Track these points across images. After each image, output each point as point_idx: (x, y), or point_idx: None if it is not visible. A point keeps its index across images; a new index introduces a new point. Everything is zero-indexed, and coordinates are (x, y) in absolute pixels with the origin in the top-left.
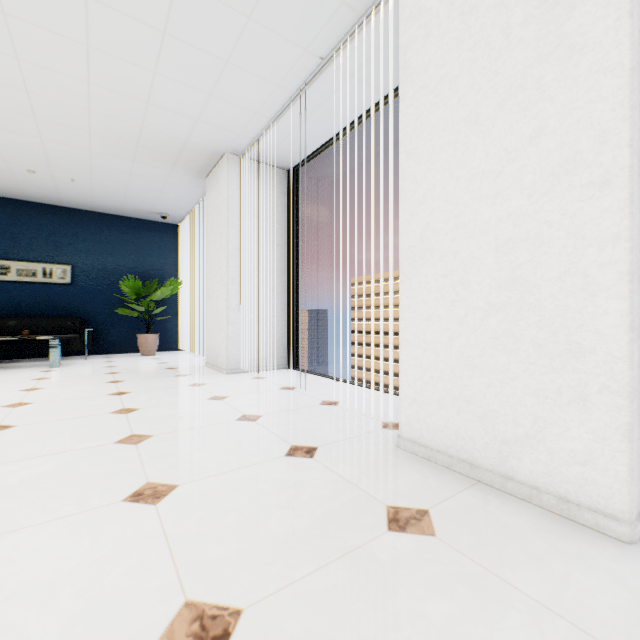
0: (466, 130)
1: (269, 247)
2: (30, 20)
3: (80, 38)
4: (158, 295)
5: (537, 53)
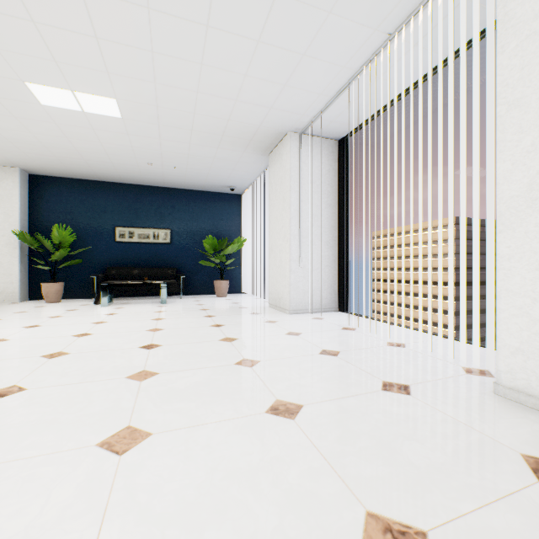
0: None
1: (322, 207)
2: (167, 53)
3: (197, 59)
4: (229, 250)
5: None
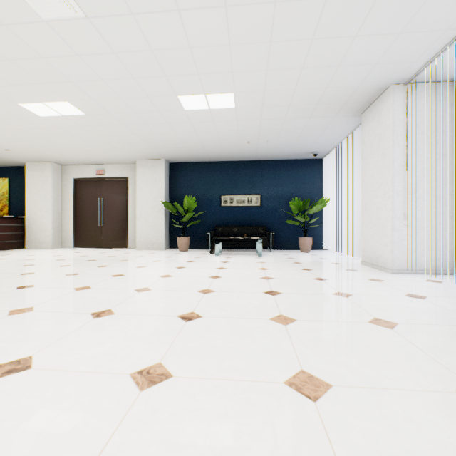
0: None
1: (434, 159)
2: (282, 39)
3: (309, 36)
4: (313, 210)
5: None
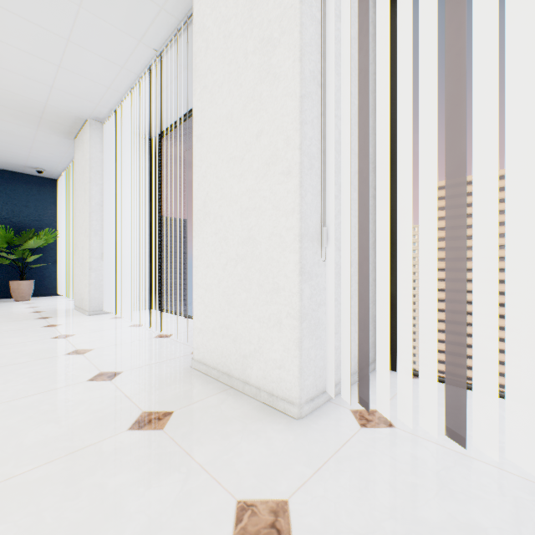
0: (227, 124)
1: (133, 204)
2: None
3: None
4: (31, 244)
5: (260, 75)
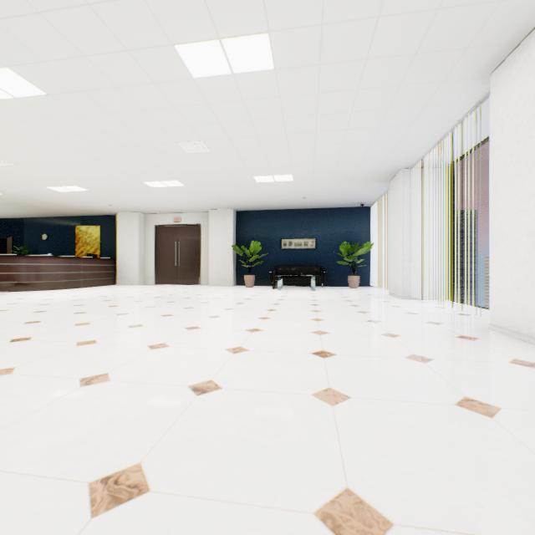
0: (515, 180)
1: (431, 220)
2: (322, 155)
3: (337, 154)
4: (359, 252)
5: None
